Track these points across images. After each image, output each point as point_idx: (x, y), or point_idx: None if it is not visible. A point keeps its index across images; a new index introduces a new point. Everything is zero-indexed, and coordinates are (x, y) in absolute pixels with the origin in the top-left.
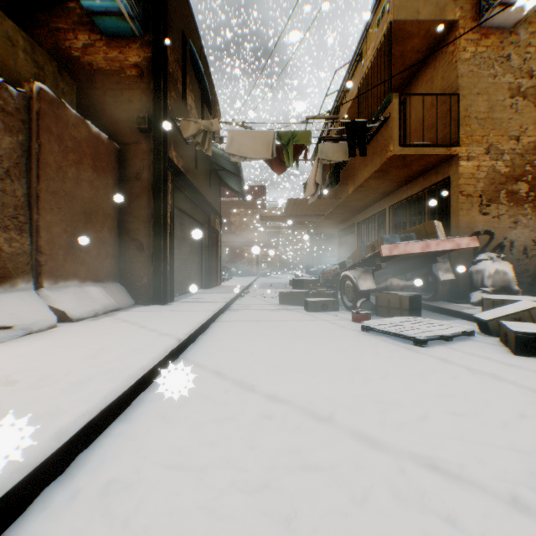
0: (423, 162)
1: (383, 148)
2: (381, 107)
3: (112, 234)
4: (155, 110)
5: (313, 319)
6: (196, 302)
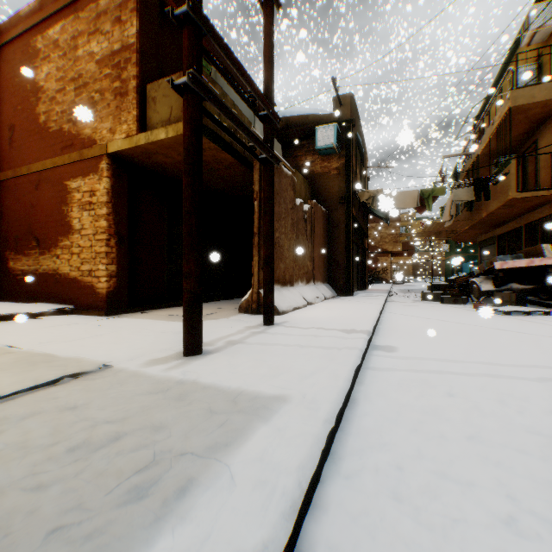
0: (540, 199)
1: (504, 192)
2: (502, 164)
3: (326, 258)
4: (347, 191)
5: (446, 306)
6: (368, 296)
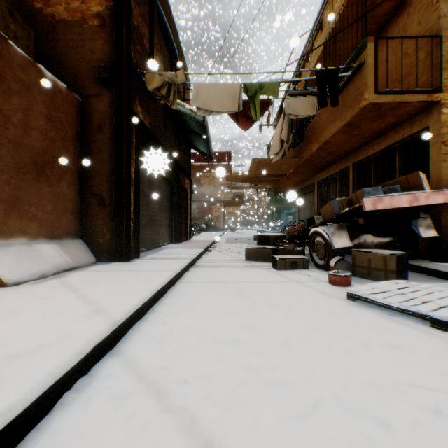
0: (398, 112)
1: (354, 99)
2: (353, 55)
3: (72, 188)
4: (117, 61)
5: (285, 280)
6: (160, 259)
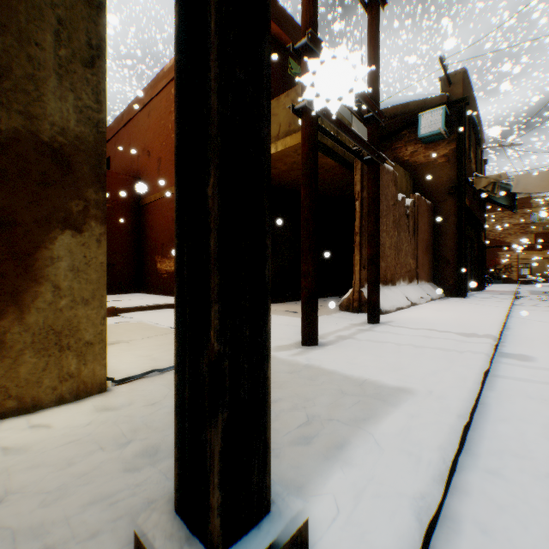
0: None
1: None
2: None
3: (431, 255)
4: (457, 179)
5: None
6: (485, 298)
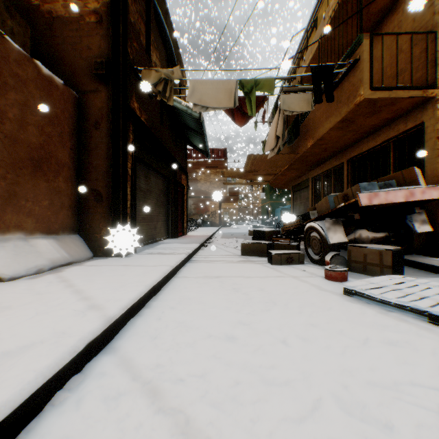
0: (393, 107)
1: (349, 95)
2: (348, 52)
3: (69, 184)
4: (114, 57)
5: (280, 275)
6: (157, 254)
